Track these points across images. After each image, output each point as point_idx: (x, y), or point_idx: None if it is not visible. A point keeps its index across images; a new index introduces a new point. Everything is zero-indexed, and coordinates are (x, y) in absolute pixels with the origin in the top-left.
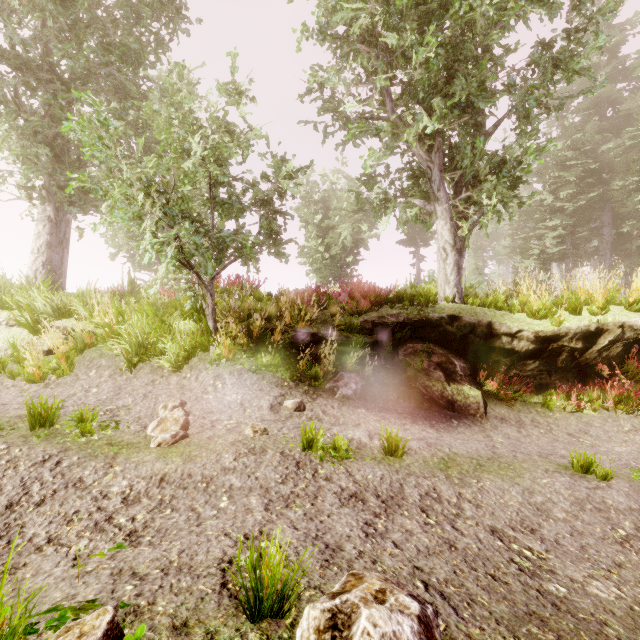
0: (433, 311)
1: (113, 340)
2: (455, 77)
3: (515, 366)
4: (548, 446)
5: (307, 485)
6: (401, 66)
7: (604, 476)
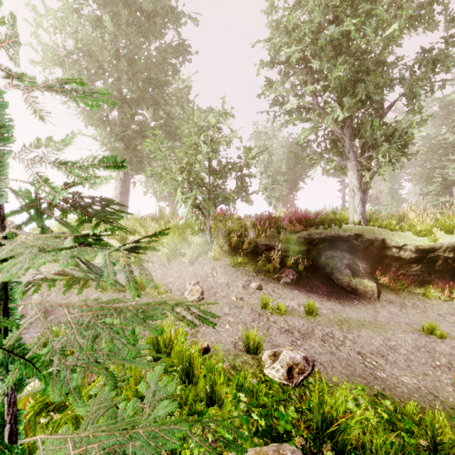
0: (344, 231)
1: (160, 247)
2: (359, 81)
3: (403, 268)
4: (417, 320)
5: (264, 324)
6: (322, 77)
7: (441, 336)
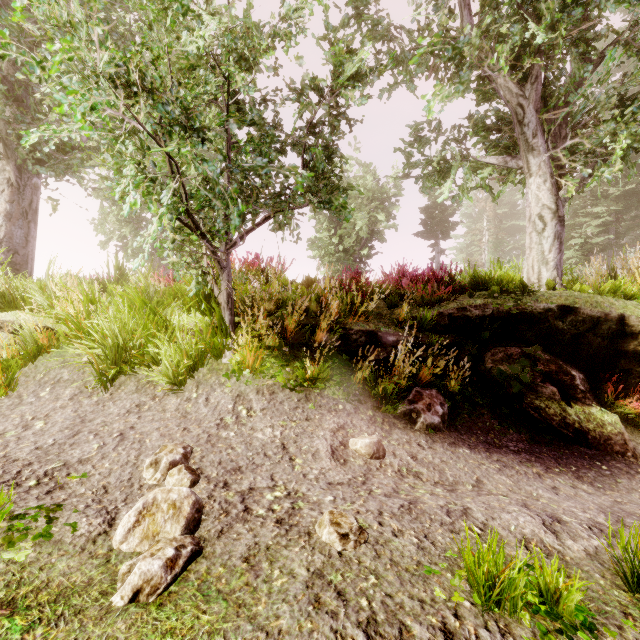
0: (535, 300)
1: (78, 341)
2: None
3: None
4: None
5: None
6: None
7: None
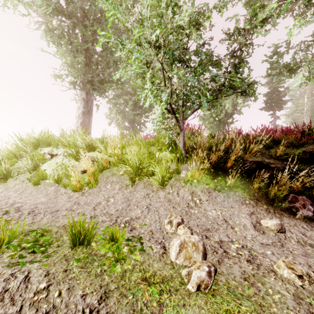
0: None
1: (121, 164)
2: None
3: None
4: None
5: None
6: None
7: None
